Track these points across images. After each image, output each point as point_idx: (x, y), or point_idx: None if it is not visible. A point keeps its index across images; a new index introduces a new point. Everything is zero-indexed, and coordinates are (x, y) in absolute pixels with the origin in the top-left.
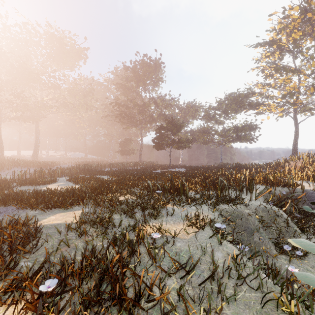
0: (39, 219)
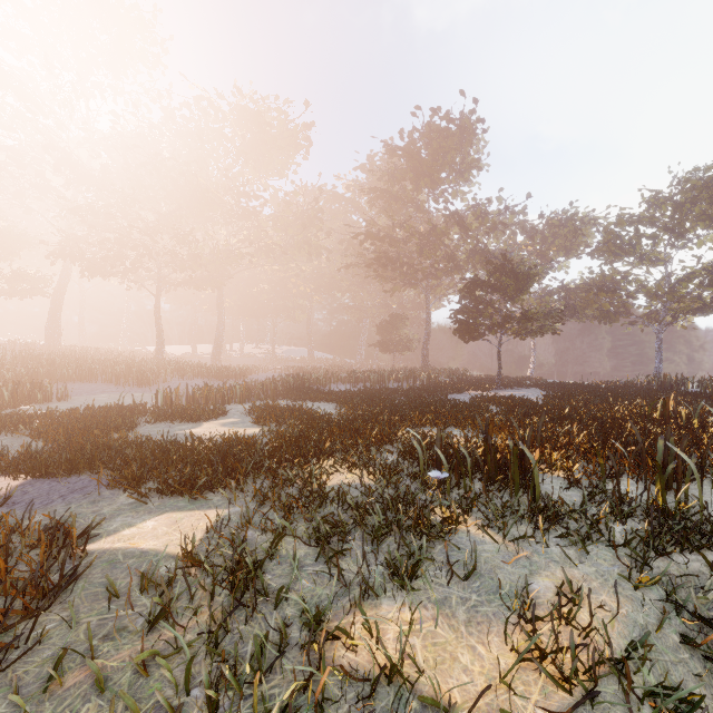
0: (118, 527)
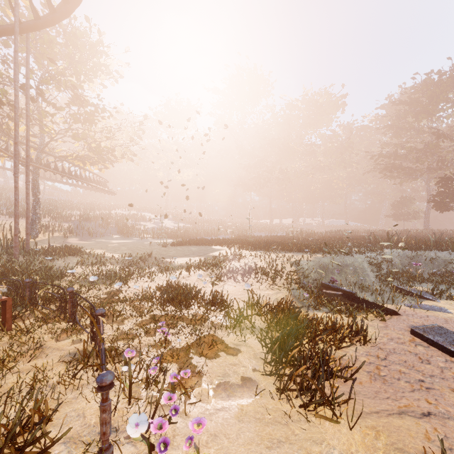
0: None
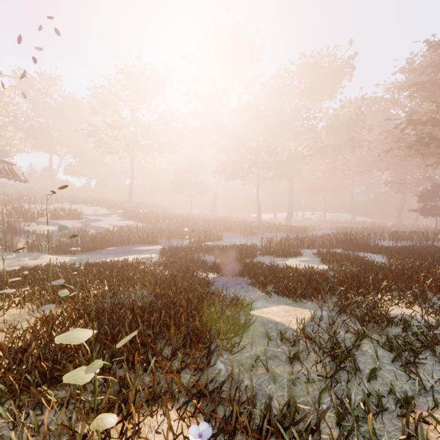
0: (260, 306)
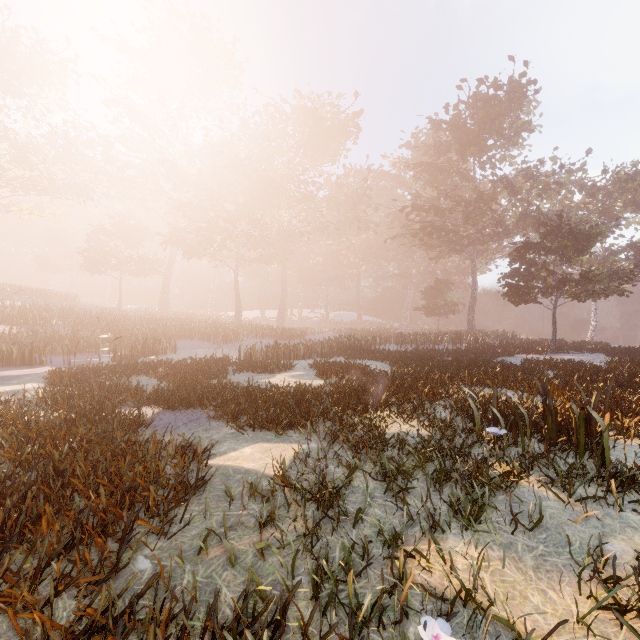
0: (226, 450)
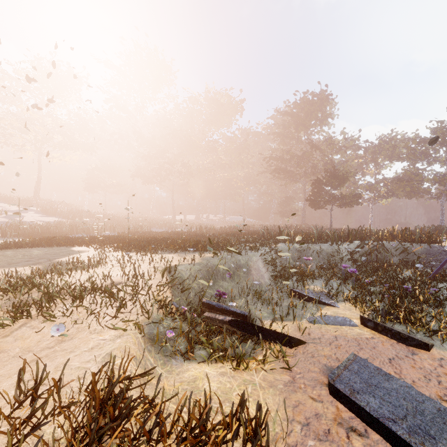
0: None
